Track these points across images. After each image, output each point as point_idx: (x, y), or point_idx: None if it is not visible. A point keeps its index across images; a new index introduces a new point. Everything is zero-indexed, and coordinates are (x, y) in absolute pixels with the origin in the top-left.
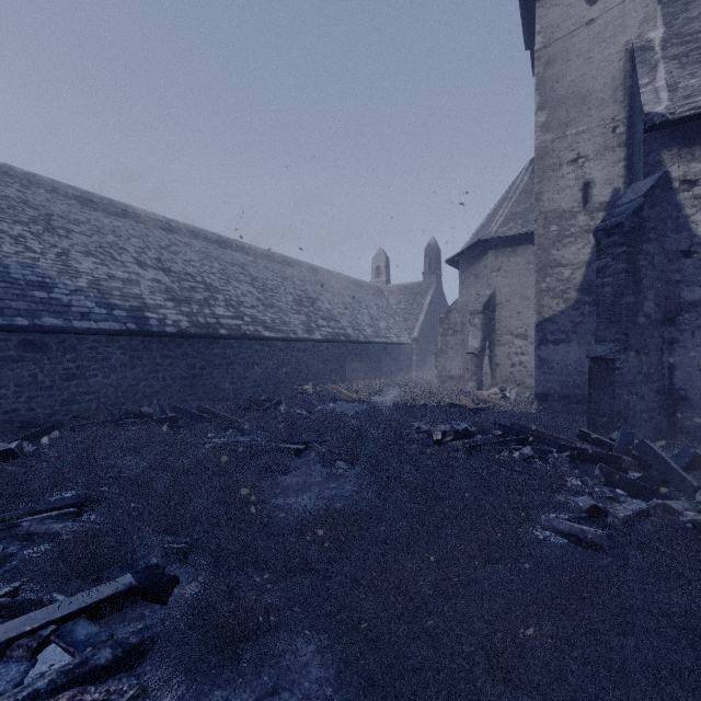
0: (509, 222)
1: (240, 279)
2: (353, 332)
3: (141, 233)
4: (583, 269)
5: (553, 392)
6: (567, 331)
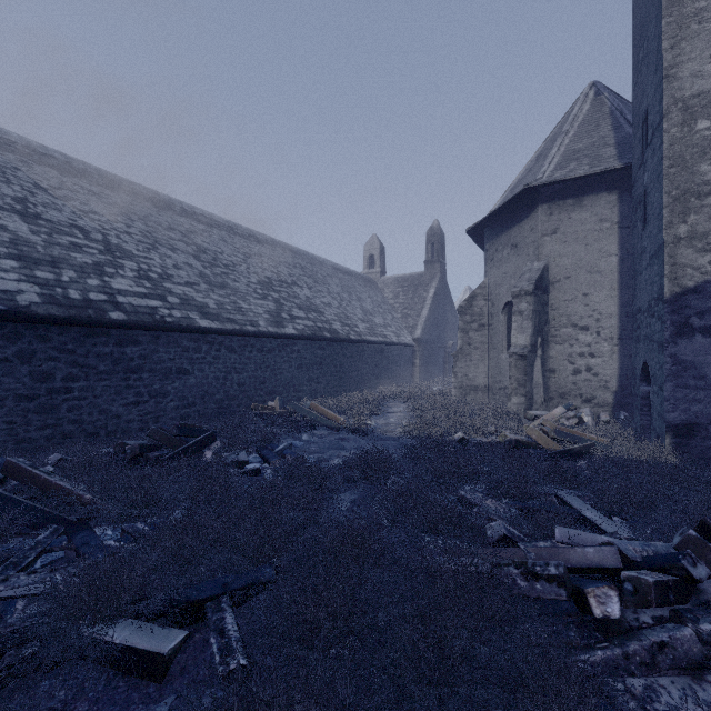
0: (569, 163)
1: (176, 247)
2: (341, 327)
3: (4, 164)
4: None
5: (705, 422)
6: None
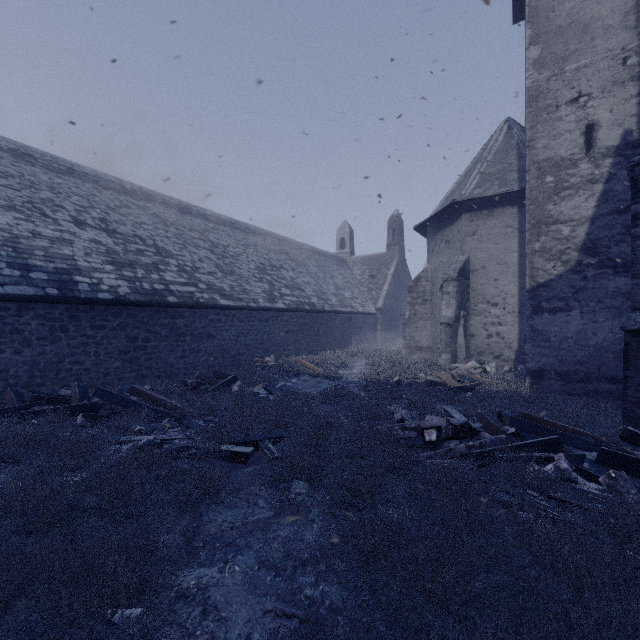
0: (485, 183)
1: (198, 245)
2: (318, 301)
3: (87, 192)
4: (586, 226)
5: (549, 369)
6: (567, 298)
